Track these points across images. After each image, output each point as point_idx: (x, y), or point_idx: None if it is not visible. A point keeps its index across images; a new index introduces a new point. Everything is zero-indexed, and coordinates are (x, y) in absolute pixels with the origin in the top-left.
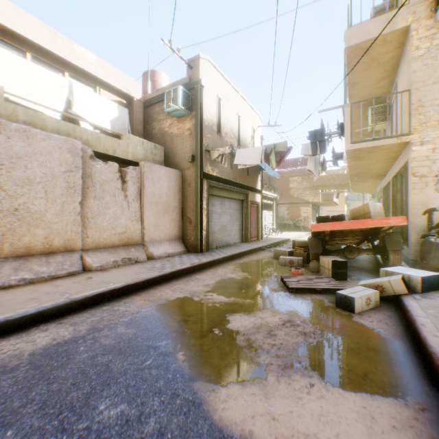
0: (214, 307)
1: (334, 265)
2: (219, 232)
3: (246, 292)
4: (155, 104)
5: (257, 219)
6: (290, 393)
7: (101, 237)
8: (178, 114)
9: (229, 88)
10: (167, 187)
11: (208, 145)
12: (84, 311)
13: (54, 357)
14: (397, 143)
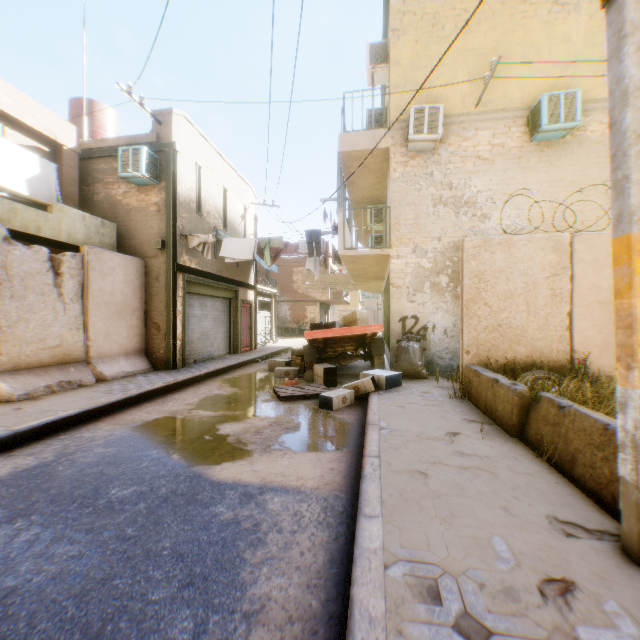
0: (202, 421)
1: (326, 372)
2: (199, 342)
3: (236, 405)
4: (99, 158)
5: (250, 323)
6: (269, 460)
7: (23, 354)
8: (139, 182)
9: (212, 153)
10: (124, 282)
11: (185, 227)
12: (34, 443)
13: (33, 478)
14: (381, 254)
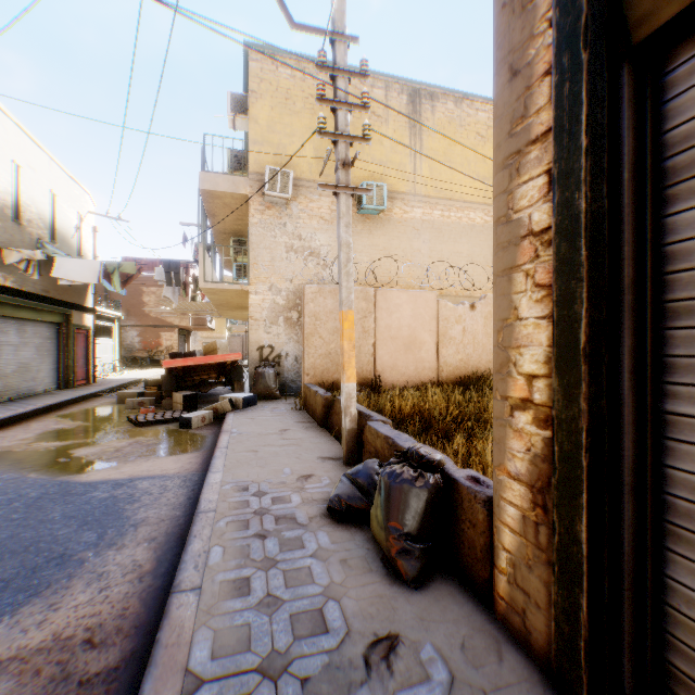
0: (51, 450)
1: (186, 398)
2: (17, 375)
3: (87, 435)
4: None
5: (88, 353)
6: (135, 465)
7: None
8: None
9: (37, 151)
10: None
11: None
12: None
13: None
14: (241, 289)
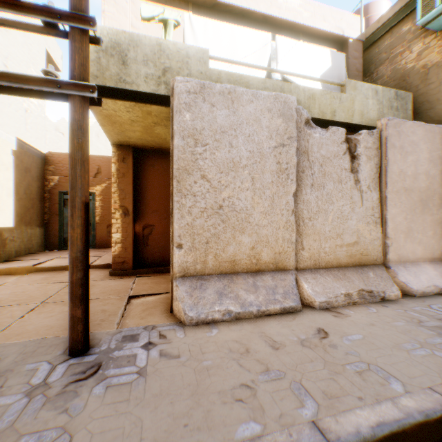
0: None
1: None
2: None
3: None
4: (381, 37)
5: None
6: None
7: (320, 250)
8: None
9: None
10: (427, 160)
11: None
12: None
13: None
14: None
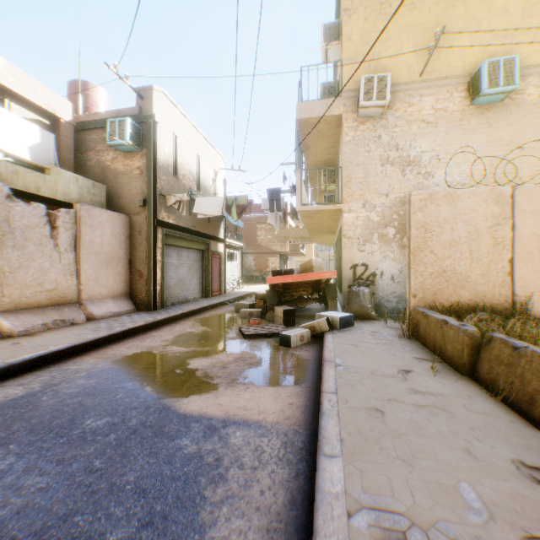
0: (174, 356)
1: (285, 313)
2: (176, 287)
3: (205, 342)
4: (92, 130)
5: (220, 271)
6: (233, 393)
7: (23, 296)
8: (124, 149)
9: (187, 125)
10: (111, 235)
11: (163, 188)
12: (26, 374)
13: (19, 407)
14: (334, 209)
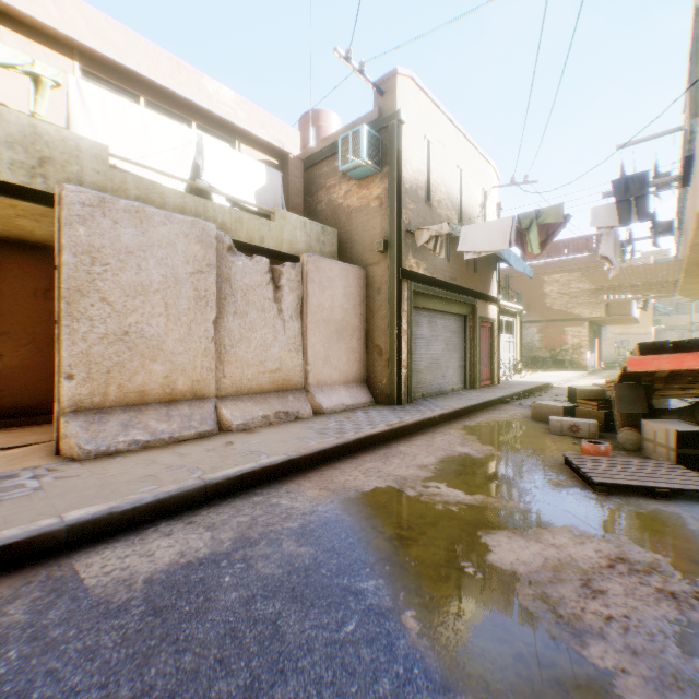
0: (449, 513)
1: (680, 439)
2: (427, 371)
3: (502, 485)
4: (321, 162)
5: (491, 349)
6: None
7: (243, 377)
8: (359, 174)
9: (444, 124)
10: (343, 295)
11: (411, 221)
12: (223, 502)
13: (183, 593)
14: None
